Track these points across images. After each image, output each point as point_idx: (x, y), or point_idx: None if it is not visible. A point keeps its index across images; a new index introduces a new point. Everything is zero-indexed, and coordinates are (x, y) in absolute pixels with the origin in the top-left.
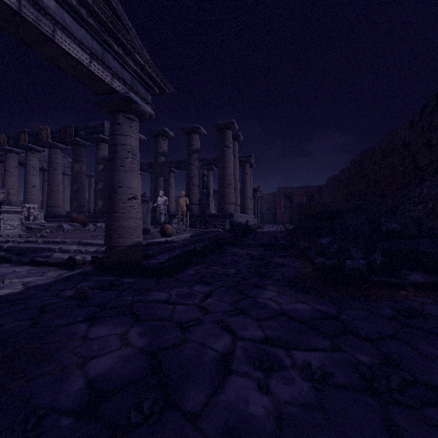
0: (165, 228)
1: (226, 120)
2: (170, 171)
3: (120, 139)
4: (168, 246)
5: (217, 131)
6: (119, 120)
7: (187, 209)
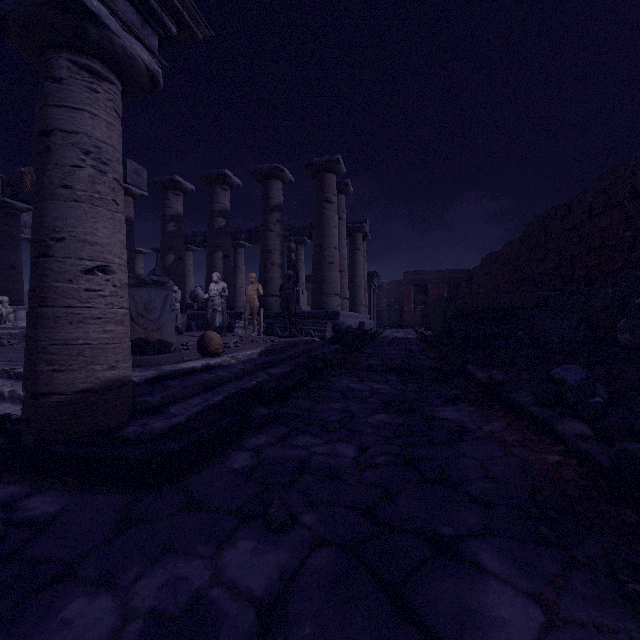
0: (207, 340)
1: (327, 157)
2: (238, 245)
3: (61, 117)
4: (204, 380)
5: (311, 176)
6: (58, 70)
7: (261, 303)
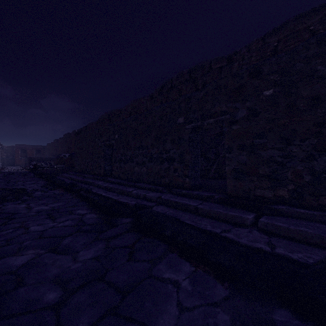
0: None
1: None
2: None
3: None
4: None
5: None
6: None
7: None
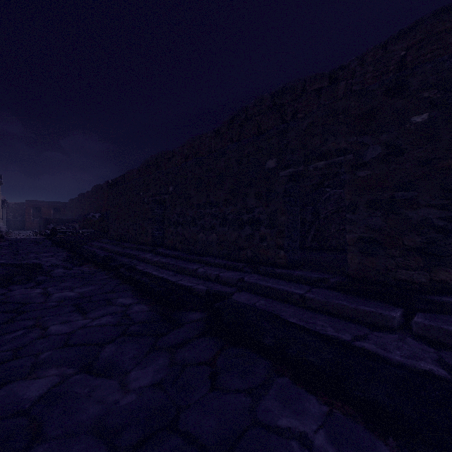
0: None
1: None
2: None
3: None
4: None
5: None
6: None
7: None
